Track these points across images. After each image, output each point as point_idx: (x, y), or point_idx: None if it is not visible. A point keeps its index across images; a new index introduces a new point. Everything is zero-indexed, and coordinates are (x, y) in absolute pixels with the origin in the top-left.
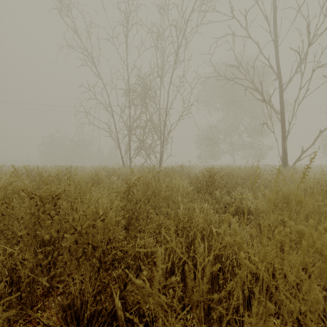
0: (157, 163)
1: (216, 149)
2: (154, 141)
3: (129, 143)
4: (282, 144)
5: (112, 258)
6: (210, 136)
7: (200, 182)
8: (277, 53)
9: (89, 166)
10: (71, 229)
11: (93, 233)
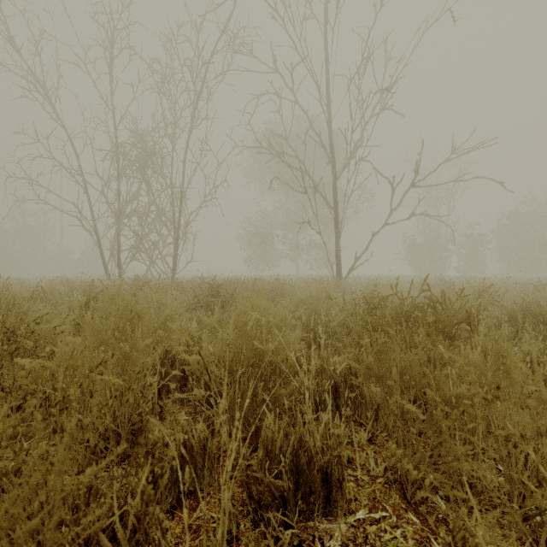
0: (168, 273)
1: (271, 252)
2: (162, 237)
3: (118, 240)
4: (336, 248)
5: (47, 356)
6: (262, 232)
7: (196, 297)
8: (330, 130)
9: (37, 279)
10: (4, 328)
11: (26, 331)
